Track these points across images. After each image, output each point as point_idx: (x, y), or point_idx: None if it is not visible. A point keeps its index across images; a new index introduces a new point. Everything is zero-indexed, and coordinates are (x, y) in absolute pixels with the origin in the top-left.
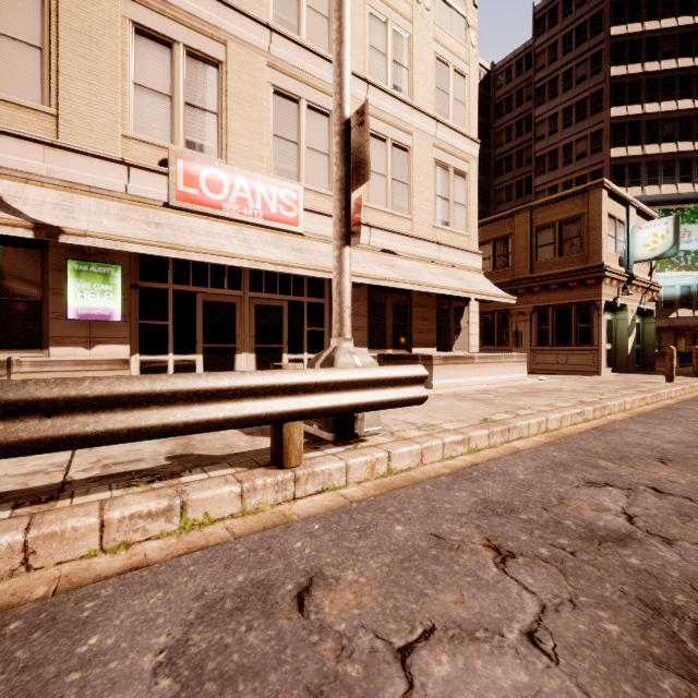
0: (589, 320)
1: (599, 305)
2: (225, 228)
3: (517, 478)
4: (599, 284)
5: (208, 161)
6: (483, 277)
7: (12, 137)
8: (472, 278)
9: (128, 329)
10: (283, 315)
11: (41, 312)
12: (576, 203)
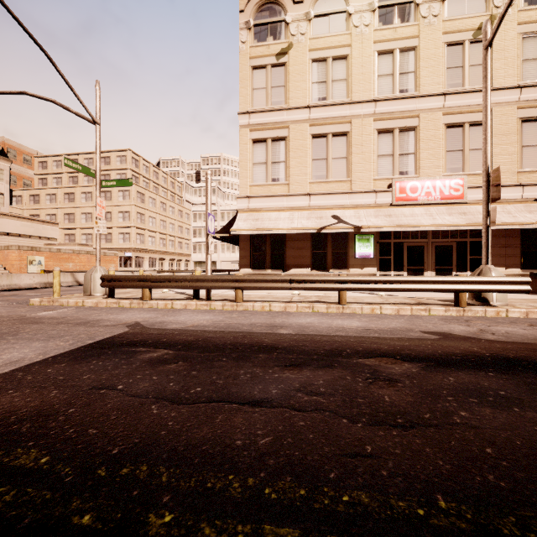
0: None
1: None
2: (419, 210)
3: None
4: None
5: (410, 179)
6: None
7: (339, 194)
8: None
9: (375, 261)
10: (452, 250)
11: (346, 255)
12: None
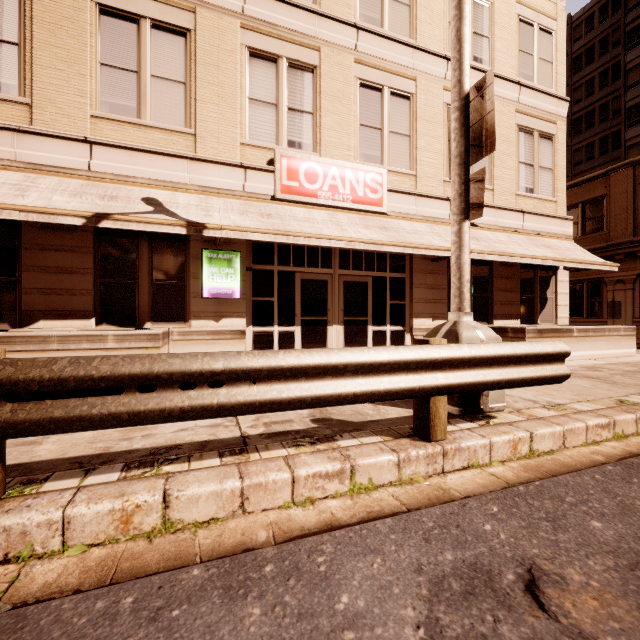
0: None
1: None
2: (320, 214)
3: None
4: None
5: (306, 156)
6: (574, 244)
7: (167, 157)
8: (562, 246)
9: (244, 305)
10: (367, 290)
11: (185, 292)
12: None
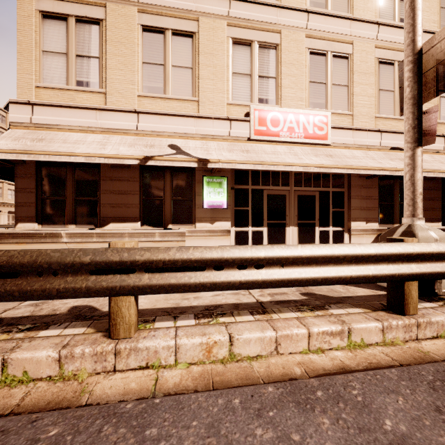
0: None
1: None
2: (281, 148)
3: None
4: None
5: (271, 108)
6: None
7: (181, 117)
8: None
9: (229, 213)
10: (315, 201)
11: (192, 205)
12: None
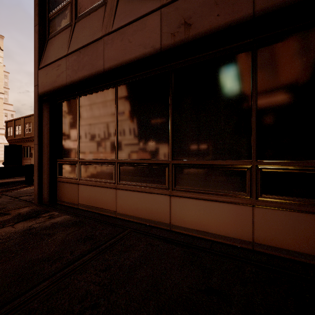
0: None
1: None
2: None
3: None
4: None
5: None
6: (3, 136)
7: None
8: None
9: None
10: None
11: None
12: None
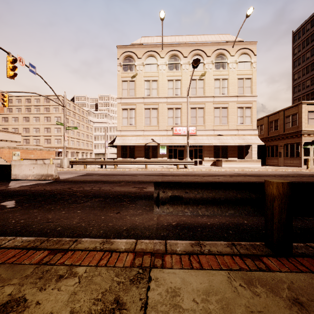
0: (299, 148)
1: (301, 144)
2: (181, 137)
3: (197, 171)
4: (301, 136)
5: (178, 126)
6: (256, 137)
7: (154, 131)
8: (250, 138)
9: (167, 155)
10: (193, 151)
11: (157, 153)
12: (295, 109)
